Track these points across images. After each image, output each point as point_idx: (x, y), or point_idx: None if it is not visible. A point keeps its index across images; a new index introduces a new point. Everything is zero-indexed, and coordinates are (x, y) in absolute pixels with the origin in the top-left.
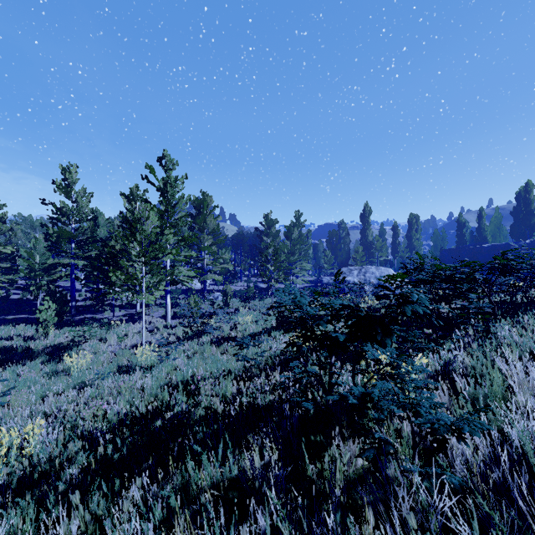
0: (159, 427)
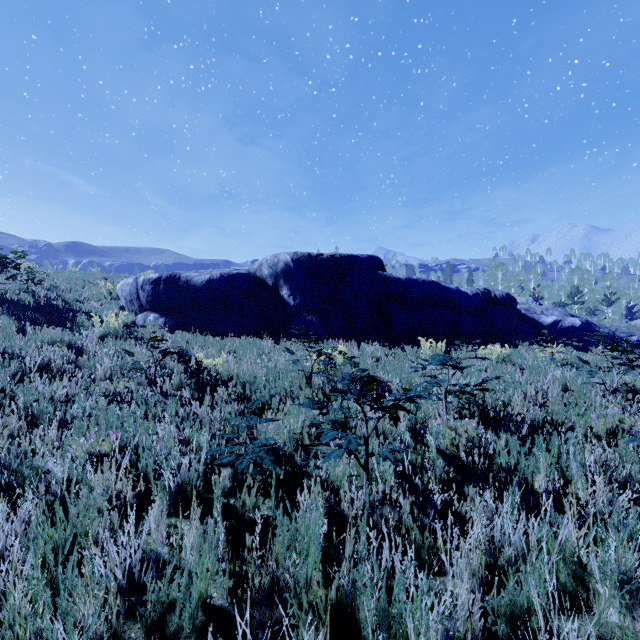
0: (52, 303)
